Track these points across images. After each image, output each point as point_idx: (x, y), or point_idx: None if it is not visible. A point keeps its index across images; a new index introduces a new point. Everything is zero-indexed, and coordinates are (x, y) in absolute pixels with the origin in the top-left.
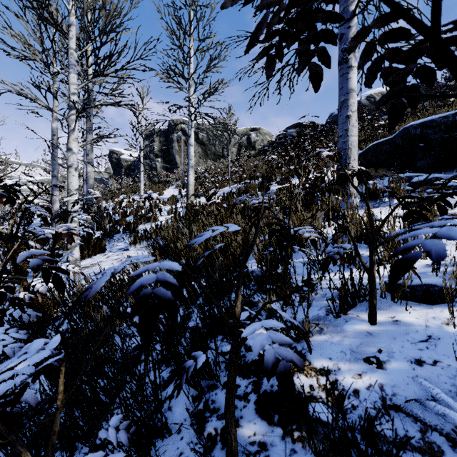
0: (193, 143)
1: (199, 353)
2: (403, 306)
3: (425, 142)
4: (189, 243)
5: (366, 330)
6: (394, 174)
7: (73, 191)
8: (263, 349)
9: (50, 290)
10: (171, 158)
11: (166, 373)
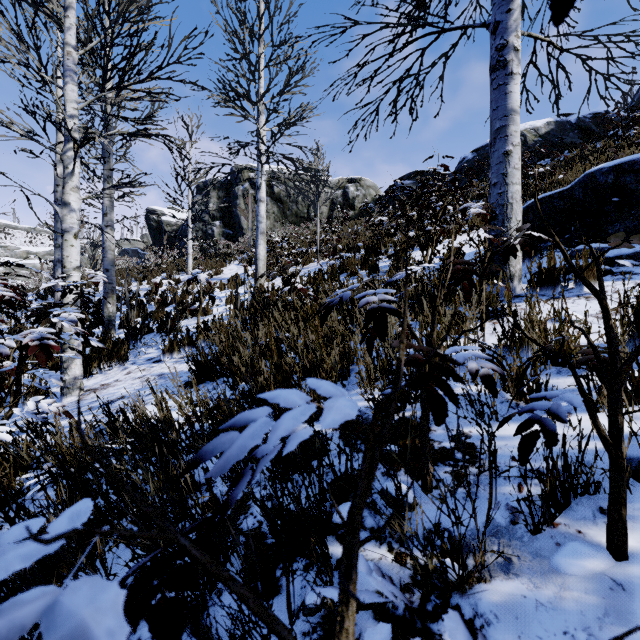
0: (264, 197)
1: None
2: None
3: (621, 195)
4: (203, 449)
5: (609, 575)
6: None
7: (71, 271)
8: None
9: (11, 443)
10: (235, 220)
11: None
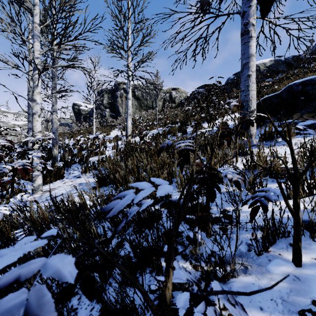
0: (130, 97)
1: None
2: None
3: (305, 96)
4: (105, 207)
5: (293, 273)
6: None
7: (36, 133)
8: None
9: (9, 215)
10: (116, 109)
11: (96, 312)
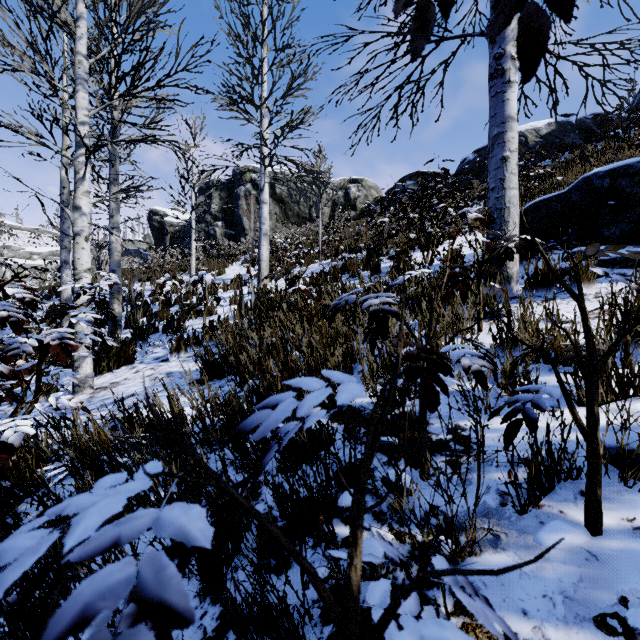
0: (267, 199)
1: None
2: None
3: (617, 199)
4: (244, 423)
5: (585, 548)
6: (638, 255)
7: (82, 272)
8: None
9: (32, 437)
10: (237, 221)
11: (211, 620)
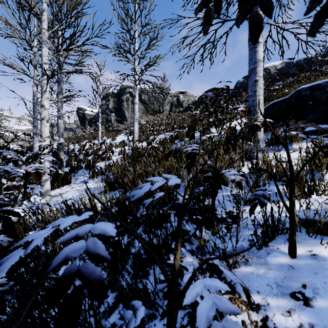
0: (137, 102)
1: (138, 303)
2: (318, 240)
3: (313, 101)
4: (128, 195)
5: (288, 264)
6: (313, 125)
7: (45, 138)
8: (209, 324)
9: (22, 218)
10: (122, 113)
11: (111, 299)
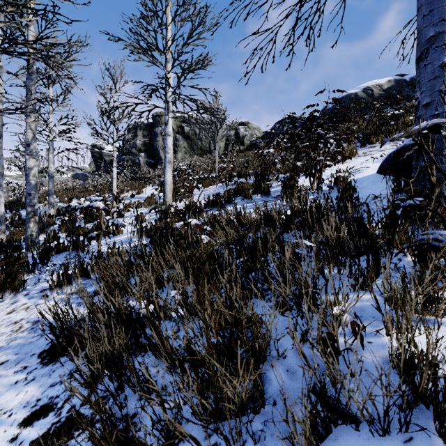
0: (170, 132)
1: None
2: None
3: None
4: None
5: None
6: None
7: None
8: None
9: None
10: (155, 152)
11: None
